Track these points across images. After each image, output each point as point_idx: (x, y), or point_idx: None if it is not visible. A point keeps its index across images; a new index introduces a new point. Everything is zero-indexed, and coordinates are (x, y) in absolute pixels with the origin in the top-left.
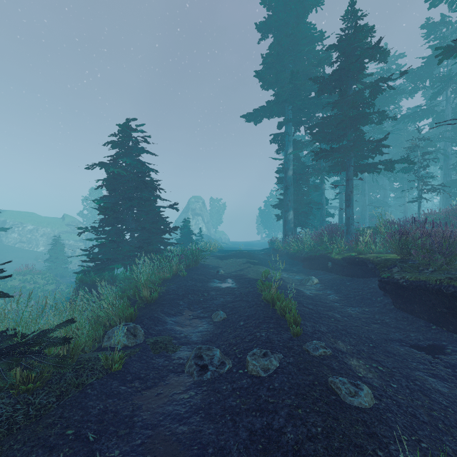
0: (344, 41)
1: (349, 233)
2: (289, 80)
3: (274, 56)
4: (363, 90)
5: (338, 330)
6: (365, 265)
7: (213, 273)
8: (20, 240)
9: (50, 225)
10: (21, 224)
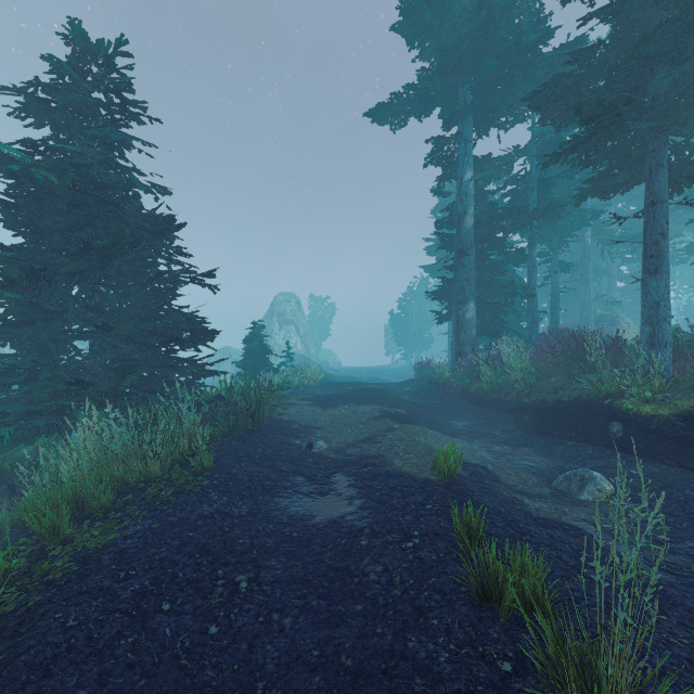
0: None
1: (659, 342)
2: None
3: None
4: None
5: None
6: None
7: (299, 448)
8: None
9: None
10: None
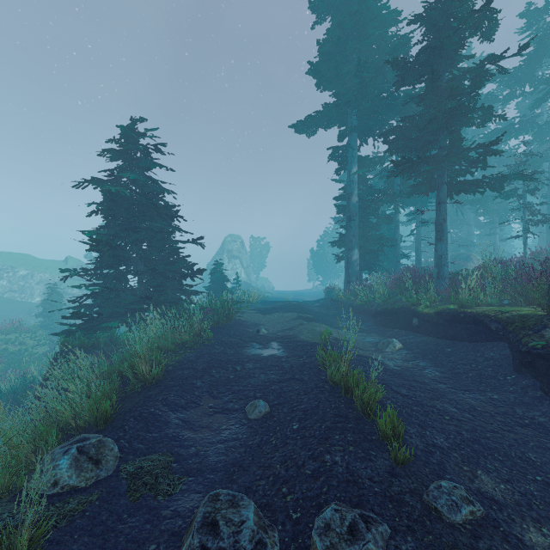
0: (434, 11)
1: (441, 277)
2: (355, 72)
3: (334, 43)
4: (462, 76)
5: (464, 441)
6: (473, 324)
7: (252, 333)
8: (10, 289)
9: (49, 269)
10: (11, 269)
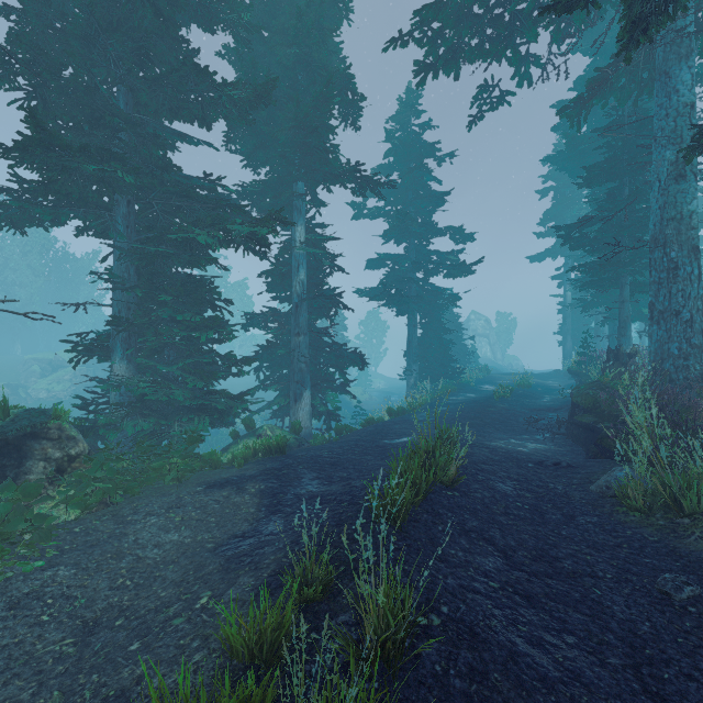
0: None
1: None
2: (560, 242)
3: (551, 217)
4: None
5: (545, 388)
6: None
7: (499, 380)
8: None
9: None
10: None
